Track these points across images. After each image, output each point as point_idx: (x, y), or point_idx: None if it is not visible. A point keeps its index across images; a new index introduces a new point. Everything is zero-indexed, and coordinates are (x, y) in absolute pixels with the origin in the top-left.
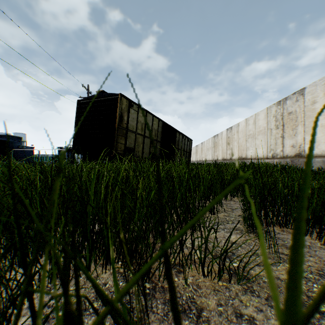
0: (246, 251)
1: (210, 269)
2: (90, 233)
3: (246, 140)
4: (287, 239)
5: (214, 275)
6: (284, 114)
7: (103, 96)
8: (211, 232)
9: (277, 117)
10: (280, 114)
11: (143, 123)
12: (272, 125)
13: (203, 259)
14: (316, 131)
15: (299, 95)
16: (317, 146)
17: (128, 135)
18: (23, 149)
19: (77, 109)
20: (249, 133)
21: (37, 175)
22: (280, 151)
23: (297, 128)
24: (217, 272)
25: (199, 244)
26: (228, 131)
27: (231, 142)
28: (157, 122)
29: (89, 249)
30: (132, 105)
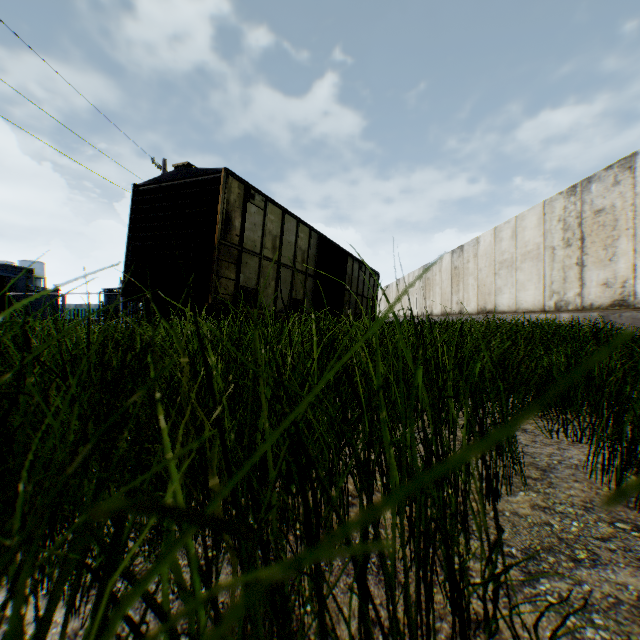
0: None
1: None
2: None
3: (495, 273)
4: None
5: None
6: (585, 213)
7: (188, 176)
8: None
9: (568, 222)
10: (575, 215)
11: (276, 236)
12: (557, 240)
13: None
14: None
15: (623, 170)
16: None
17: (243, 260)
18: (30, 293)
19: (133, 204)
20: (501, 258)
21: None
22: (574, 296)
23: (617, 243)
24: None
25: None
26: (454, 254)
27: (462, 279)
28: (307, 234)
29: None
30: (252, 195)
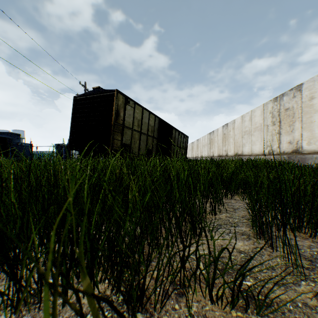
0: (258, 263)
1: (221, 294)
2: (70, 245)
3: (242, 136)
4: (303, 247)
5: (224, 300)
6: (281, 110)
7: (99, 93)
8: (214, 237)
9: (274, 113)
10: (277, 110)
11: (139, 120)
12: (269, 122)
13: (212, 281)
14: (314, 127)
15: (297, 91)
16: (315, 142)
17: (124, 131)
18: (21, 146)
19: (73, 105)
20: (245, 129)
21: (12, 174)
22: (276, 147)
23: (294, 124)
24: (228, 296)
25: (202, 253)
26: (224, 127)
27: (227, 139)
28: (154, 118)
29: (67, 267)
30: (128, 101)
